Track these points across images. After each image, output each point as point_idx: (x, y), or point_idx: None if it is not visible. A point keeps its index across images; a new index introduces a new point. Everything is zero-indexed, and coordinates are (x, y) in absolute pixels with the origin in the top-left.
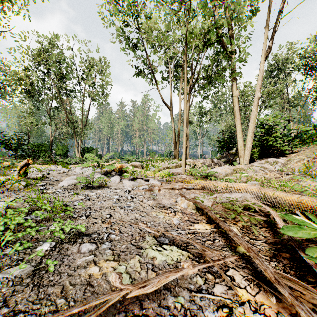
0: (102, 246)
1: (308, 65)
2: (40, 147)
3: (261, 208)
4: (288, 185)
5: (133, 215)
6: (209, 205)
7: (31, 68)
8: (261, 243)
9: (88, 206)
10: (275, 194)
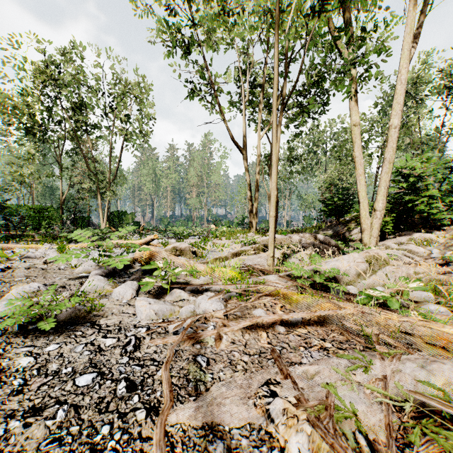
0: None
1: (451, 88)
2: (43, 212)
3: None
4: None
5: None
6: (379, 429)
7: (29, 90)
8: None
9: None
10: None
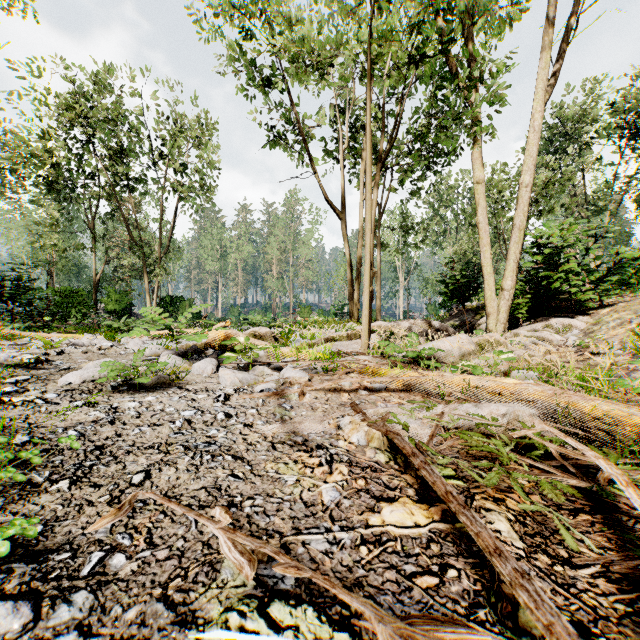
0: (56, 613)
1: (627, 128)
2: (72, 297)
3: (570, 454)
4: (623, 383)
5: (212, 474)
6: (424, 436)
7: (53, 131)
8: (592, 580)
9: (98, 444)
10: (596, 410)
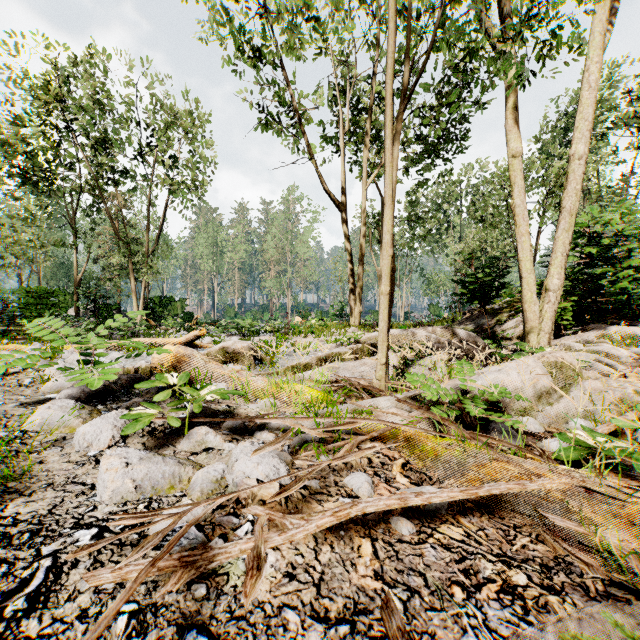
0: None
1: None
2: (46, 298)
3: None
4: None
5: None
6: None
7: (28, 118)
8: None
9: None
10: None
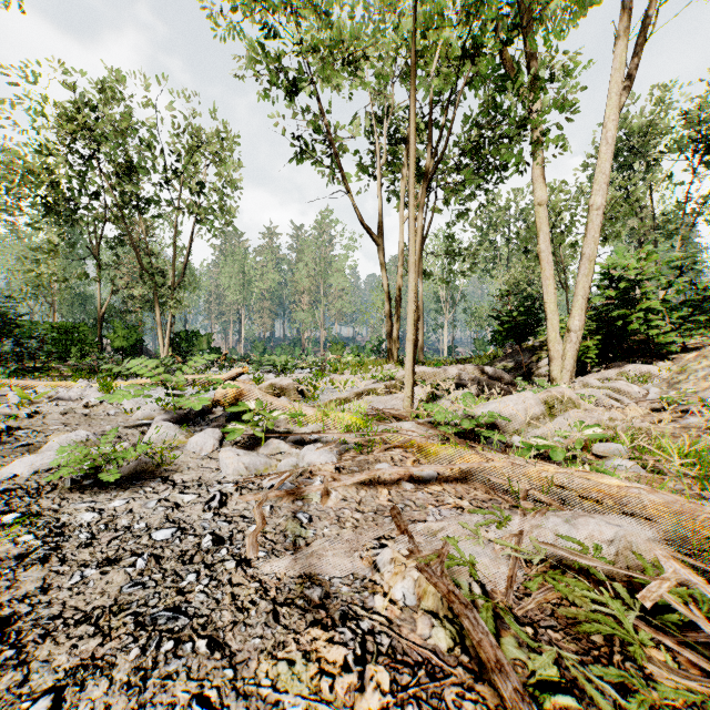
0: None
1: (701, 141)
2: (72, 333)
3: None
4: None
5: (166, 693)
6: (499, 580)
7: (51, 145)
8: None
9: (5, 615)
10: None
